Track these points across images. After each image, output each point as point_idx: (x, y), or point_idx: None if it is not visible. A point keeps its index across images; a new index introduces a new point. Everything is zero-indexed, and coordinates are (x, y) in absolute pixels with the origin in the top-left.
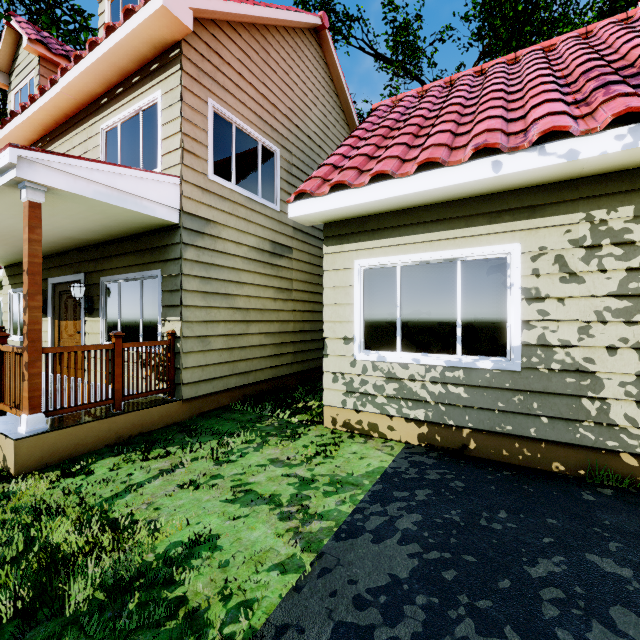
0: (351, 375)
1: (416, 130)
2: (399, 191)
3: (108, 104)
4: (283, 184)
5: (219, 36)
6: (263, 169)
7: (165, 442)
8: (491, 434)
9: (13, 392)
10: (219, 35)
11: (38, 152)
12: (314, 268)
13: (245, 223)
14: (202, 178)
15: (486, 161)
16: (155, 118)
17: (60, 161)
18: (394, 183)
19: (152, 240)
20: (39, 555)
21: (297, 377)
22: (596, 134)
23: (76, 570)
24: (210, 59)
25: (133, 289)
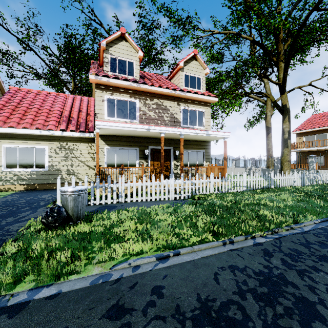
0: (1, 176)
1: (24, 113)
2: (17, 131)
3: None
4: None
5: None
6: None
7: None
8: (42, 184)
9: None
10: None
11: None
12: None
13: None
14: None
15: (38, 130)
16: None
17: None
18: (16, 129)
19: None
20: None
21: None
22: (57, 131)
23: None
24: None
25: None
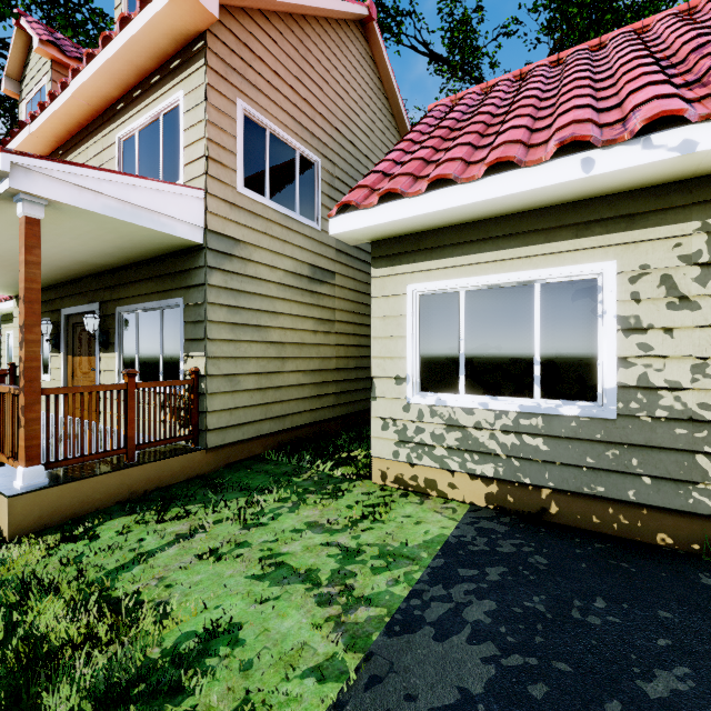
0: (404, 421)
1: (482, 128)
2: (463, 199)
3: (125, 109)
4: (324, 199)
5: (250, 27)
6: (301, 182)
7: (185, 499)
8: (577, 496)
9: (10, 440)
10: (250, 26)
11: (36, 159)
12: (360, 296)
13: (280, 244)
14: (230, 191)
15: (574, 159)
16: (177, 123)
17: (62, 169)
18: (457, 190)
19: (173, 264)
20: (18, 649)
21: (340, 421)
22: None
23: (60, 671)
24: (239, 53)
25: (152, 320)
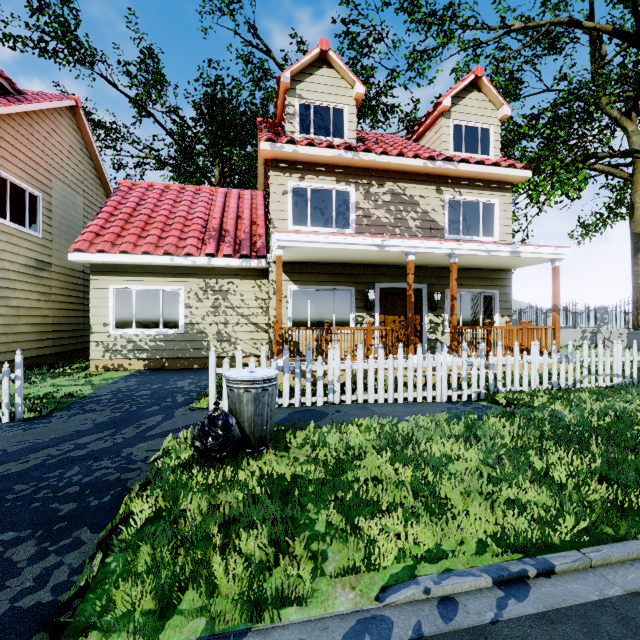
0: (108, 342)
1: (144, 225)
2: (134, 260)
3: None
4: (45, 218)
5: None
6: (29, 208)
7: None
8: (174, 359)
9: None
10: None
11: None
12: (69, 278)
13: (17, 248)
14: None
15: (169, 257)
16: None
17: None
18: (132, 256)
19: None
20: None
21: (55, 357)
22: (201, 257)
23: None
24: None
25: None
